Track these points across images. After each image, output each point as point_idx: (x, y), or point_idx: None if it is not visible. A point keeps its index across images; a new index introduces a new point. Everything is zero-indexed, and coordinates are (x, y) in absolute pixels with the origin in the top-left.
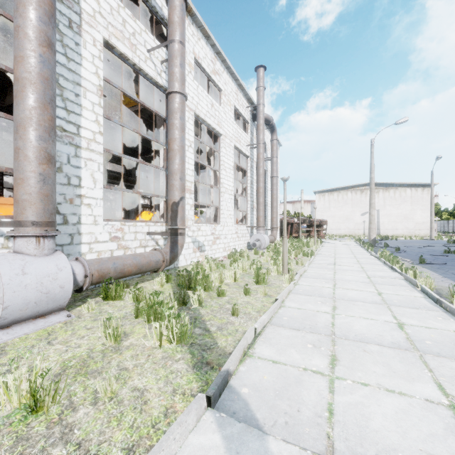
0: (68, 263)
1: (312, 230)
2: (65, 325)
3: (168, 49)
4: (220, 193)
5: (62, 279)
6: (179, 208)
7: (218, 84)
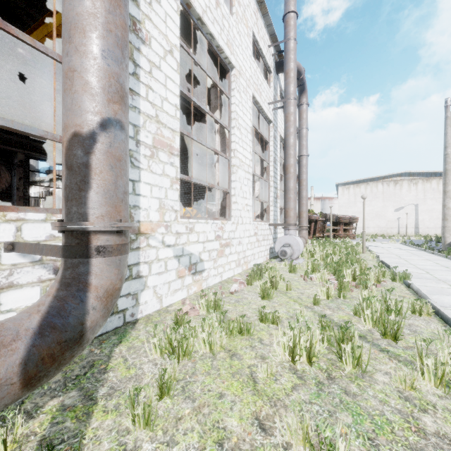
0: None
1: (339, 229)
2: None
3: None
4: (231, 167)
5: None
6: (95, 158)
7: None
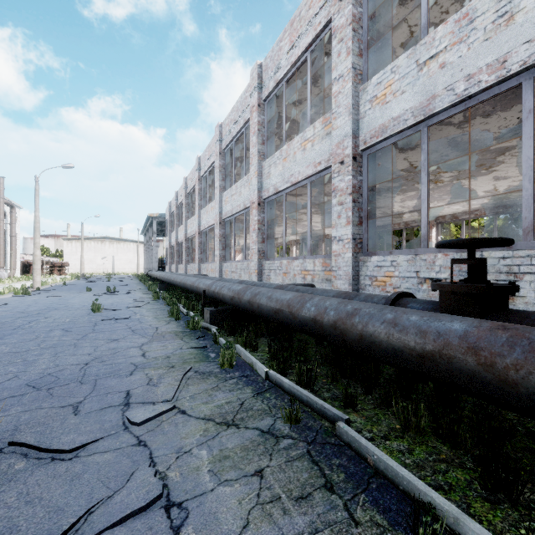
0: None
1: (55, 270)
2: None
3: None
4: None
5: None
6: None
7: None
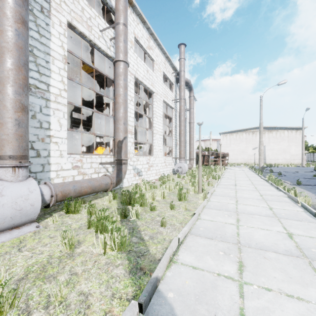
0: (37, 187)
1: (218, 160)
2: (33, 235)
3: (115, 29)
4: (153, 134)
5: (33, 199)
6: (123, 145)
7: (152, 56)
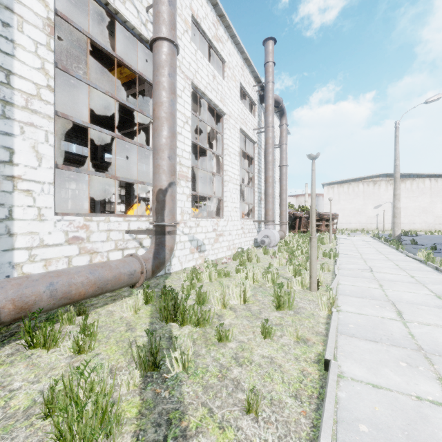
0: None
1: (322, 224)
2: None
3: None
4: (224, 182)
5: None
6: (167, 198)
7: (221, 54)
